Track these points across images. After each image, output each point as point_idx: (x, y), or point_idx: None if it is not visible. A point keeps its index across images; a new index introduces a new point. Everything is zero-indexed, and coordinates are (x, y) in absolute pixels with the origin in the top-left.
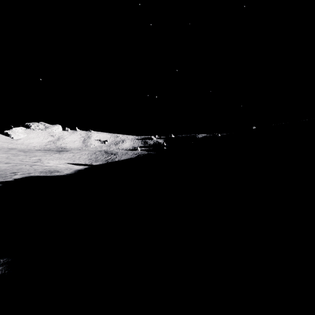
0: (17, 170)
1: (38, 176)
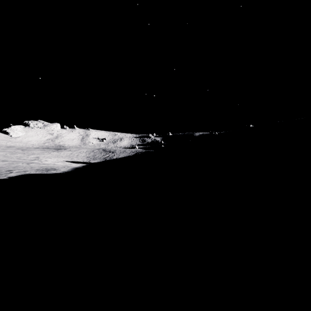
0: (13, 167)
1: (33, 174)
